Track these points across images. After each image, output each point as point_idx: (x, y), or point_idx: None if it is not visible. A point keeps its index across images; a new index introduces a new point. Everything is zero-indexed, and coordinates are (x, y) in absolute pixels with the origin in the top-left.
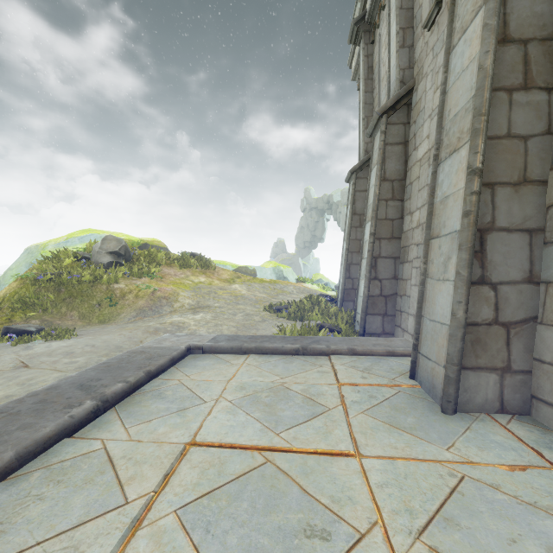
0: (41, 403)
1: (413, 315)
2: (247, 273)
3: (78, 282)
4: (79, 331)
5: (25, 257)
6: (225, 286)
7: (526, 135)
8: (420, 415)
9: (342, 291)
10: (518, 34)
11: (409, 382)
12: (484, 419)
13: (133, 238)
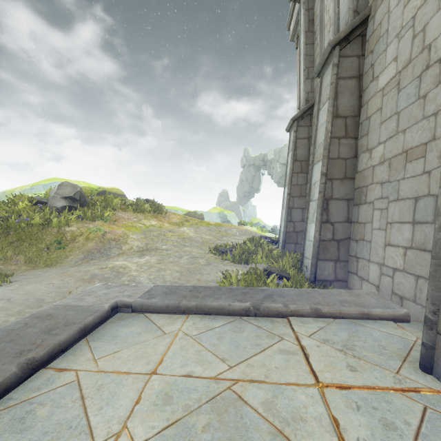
0: None
1: (377, 264)
2: (196, 217)
3: (27, 225)
4: (18, 276)
5: None
6: (175, 229)
7: None
8: None
9: (284, 234)
10: None
11: (427, 381)
12: None
13: (93, 186)
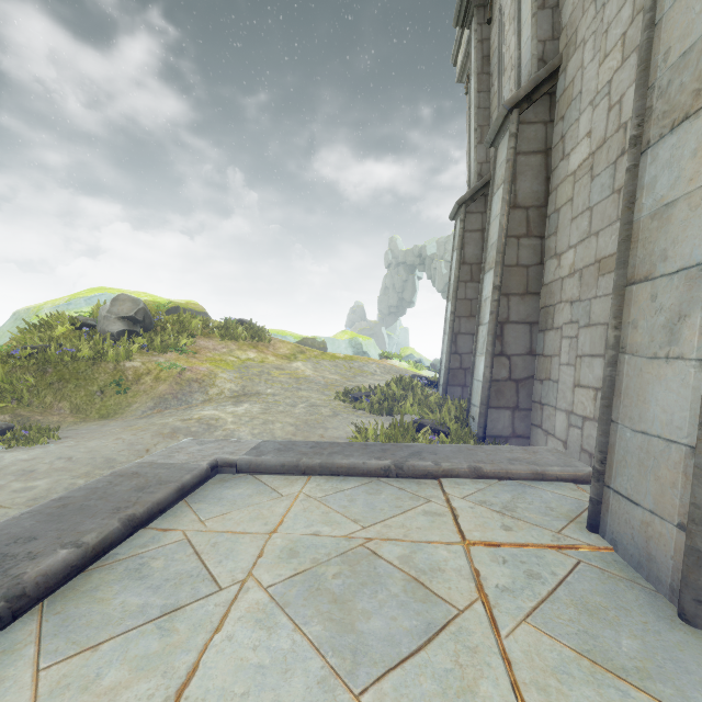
0: None
1: (565, 411)
2: (314, 346)
3: (72, 358)
4: (66, 431)
5: (11, 324)
6: (284, 364)
7: None
8: (642, 628)
9: (446, 372)
10: None
11: (590, 539)
12: None
13: (159, 300)
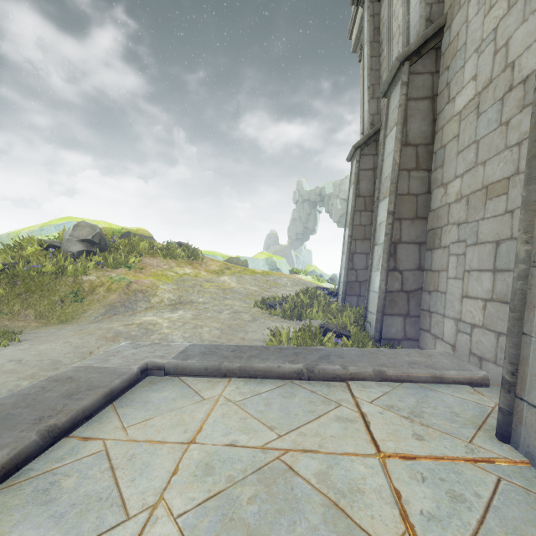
0: None
1: (453, 319)
2: (238, 264)
3: (37, 273)
4: (28, 334)
5: None
6: (213, 278)
7: None
8: None
9: (344, 284)
10: None
11: (503, 451)
12: None
13: (115, 227)
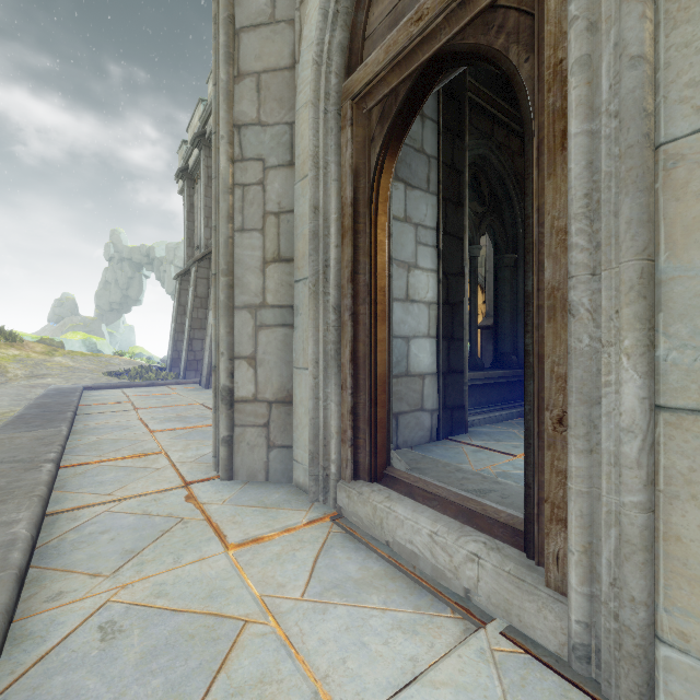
0: (58, 394)
1: None
2: (54, 346)
3: None
4: None
5: None
6: (48, 359)
7: None
8: (198, 390)
9: (171, 360)
10: None
11: (199, 387)
12: None
13: None
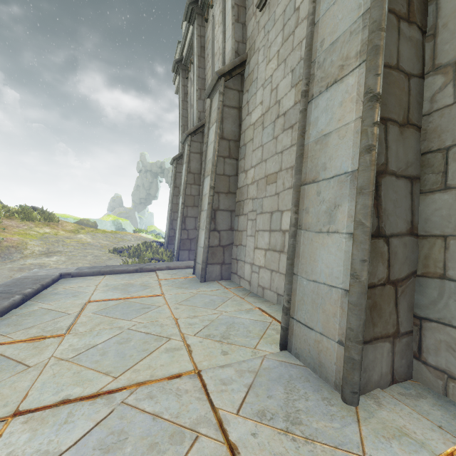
0: None
1: None
2: (89, 225)
3: None
4: None
5: None
6: (71, 236)
7: (229, 175)
8: (191, 284)
9: (168, 238)
10: (227, 137)
11: (192, 276)
12: (214, 282)
13: None
